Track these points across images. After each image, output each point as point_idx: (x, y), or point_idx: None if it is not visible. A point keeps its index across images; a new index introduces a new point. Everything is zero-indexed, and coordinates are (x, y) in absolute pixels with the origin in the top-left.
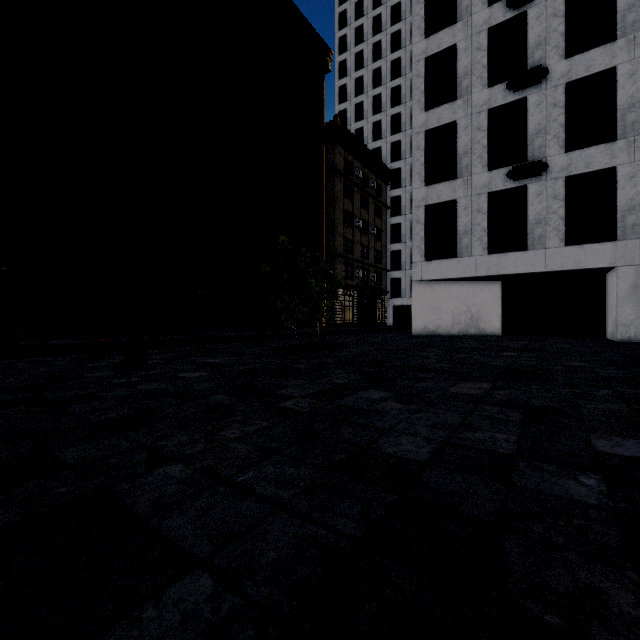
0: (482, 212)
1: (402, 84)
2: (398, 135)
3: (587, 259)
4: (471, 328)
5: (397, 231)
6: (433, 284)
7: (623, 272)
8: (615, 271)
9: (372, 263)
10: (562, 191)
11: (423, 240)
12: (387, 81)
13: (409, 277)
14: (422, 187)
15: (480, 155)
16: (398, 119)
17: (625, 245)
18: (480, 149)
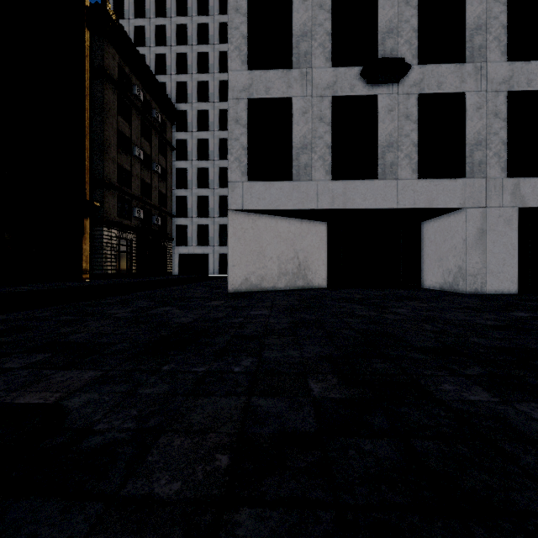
0: (325, 121)
1: (188, 24)
2: (184, 76)
3: (439, 197)
4: (299, 279)
5: (183, 176)
6: (256, 218)
7: (471, 214)
8: (460, 214)
9: (156, 205)
10: (415, 111)
11: (245, 150)
12: (172, 15)
13: (196, 225)
14: (244, 70)
15: (323, 43)
16: (184, 60)
17: (473, 184)
18: (323, 34)
